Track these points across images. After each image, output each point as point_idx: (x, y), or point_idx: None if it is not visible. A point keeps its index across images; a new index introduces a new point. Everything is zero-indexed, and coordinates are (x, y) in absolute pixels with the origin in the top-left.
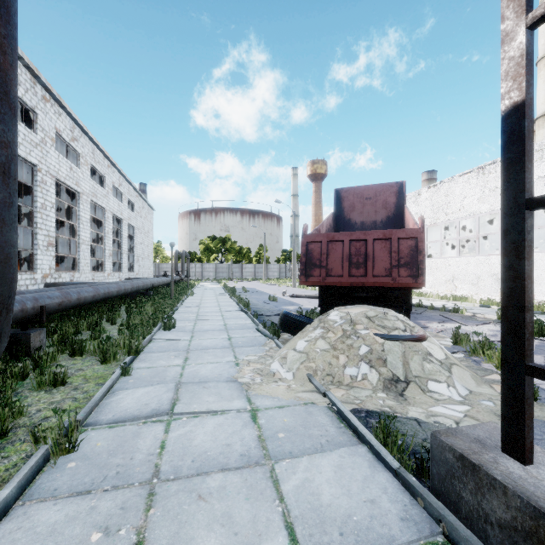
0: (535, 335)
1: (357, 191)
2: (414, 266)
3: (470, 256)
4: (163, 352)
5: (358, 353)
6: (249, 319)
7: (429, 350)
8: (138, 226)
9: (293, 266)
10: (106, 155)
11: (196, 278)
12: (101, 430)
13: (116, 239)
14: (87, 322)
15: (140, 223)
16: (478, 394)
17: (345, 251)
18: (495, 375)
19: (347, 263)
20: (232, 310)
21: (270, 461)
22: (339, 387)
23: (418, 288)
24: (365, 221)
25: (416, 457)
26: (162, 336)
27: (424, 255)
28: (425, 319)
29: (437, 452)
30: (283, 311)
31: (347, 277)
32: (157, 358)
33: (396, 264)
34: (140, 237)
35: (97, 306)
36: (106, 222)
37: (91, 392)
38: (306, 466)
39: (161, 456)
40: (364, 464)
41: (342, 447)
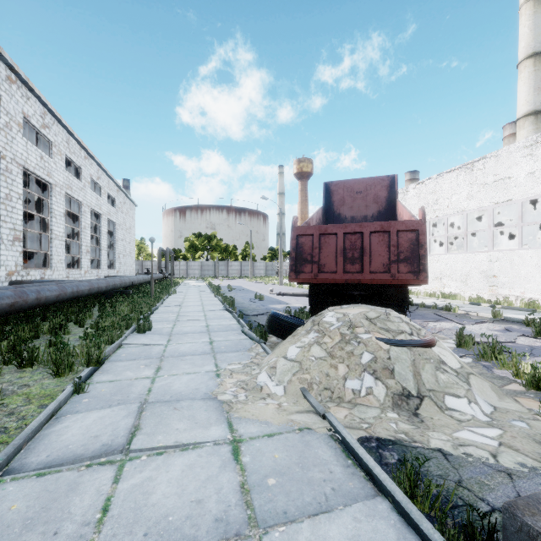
0: (537, 335)
1: (347, 184)
2: (415, 261)
3: (458, 253)
4: (132, 361)
5: (361, 362)
6: (233, 320)
7: (442, 357)
8: (119, 222)
9: (280, 263)
10: (83, 145)
11: (181, 275)
12: (25, 481)
13: (94, 235)
14: (49, 325)
15: (122, 219)
16: (504, 412)
17: (339, 245)
18: (514, 385)
19: (342, 258)
20: (215, 309)
21: (257, 531)
22: (340, 405)
23: (417, 285)
24: (356, 216)
25: (465, 525)
26: (134, 341)
27: (426, 249)
28: (419, 318)
29: (517, 540)
30: (271, 311)
31: (341, 273)
32: (123, 369)
33: (395, 259)
34: (122, 233)
35: (66, 306)
36: (83, 217)
37: (29, 419)
38: (309, 539)
39: (100, 527)
40: (389, 534)
41: (354, 500)
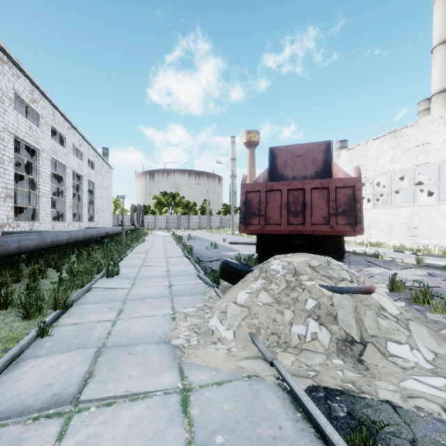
0: None
1: (289, 149)
2: (351, 214)
3: (384, 208)
4: (97, 304)
5: (305, 308)
6: (191, 265)
7: (381, 304)
8: (97, 183)
9: (232, 217)
10: (66, 118)
11: (150, 227)
12: None
13: (76, 193)
14: (29, 270)
15: (100, 180)
16: (445, 358)
17: (283, 200)
18: None
19: (286, 212)
20: (176, 256)
21: None
22: (287, 351)
23: (353, 236)
24: (296, 176)
25: None
26: (102, 285)
27: (362, 203)
28: (352, 264)
29: None
30: (222, 259)
31: (285, 225)
32: (88, 312)
33: (334, 212)
34: (100, 192)
35: (48, 253)
36: (67, 178)
37: None
38: None
39: None
40: None
41: None
